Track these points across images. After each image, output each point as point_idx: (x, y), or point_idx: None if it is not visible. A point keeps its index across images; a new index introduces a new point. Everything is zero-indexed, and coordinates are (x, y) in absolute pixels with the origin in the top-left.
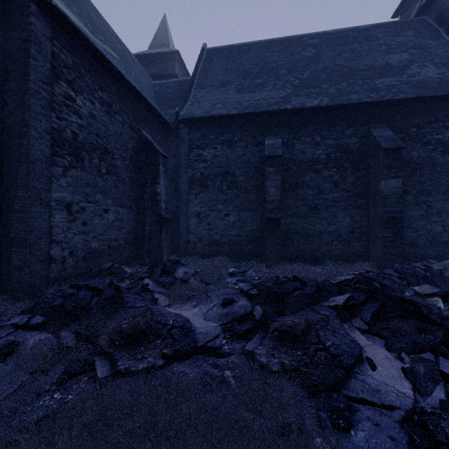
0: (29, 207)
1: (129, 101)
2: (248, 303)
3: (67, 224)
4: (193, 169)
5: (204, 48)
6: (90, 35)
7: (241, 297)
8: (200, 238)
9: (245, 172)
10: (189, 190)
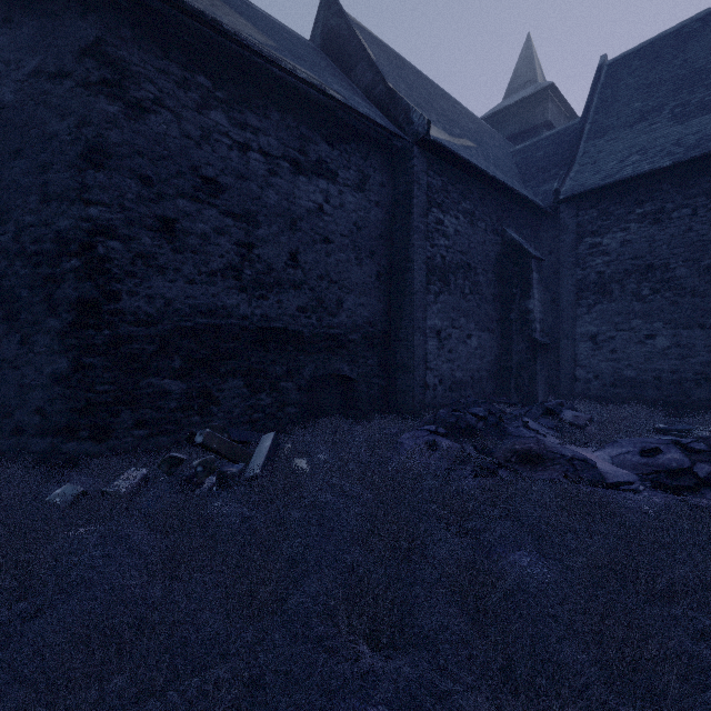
0: (412, 335)
1: (491, 199)
2: (685, 456)
3: (437, 351)
4: (584, 268)
5: (602, 65)
6: (450, 139)
7: (673, 448)
8: (597, 374)
9: (691, 260)
10: (577, 301)
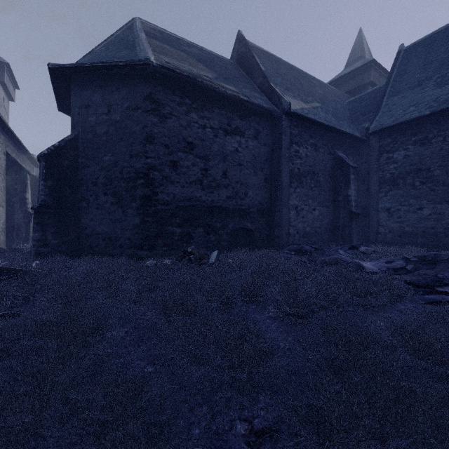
0: (282, 209)
1: (328, 136)
2: (404, 262)
3: (295, 217)
4: (383, 171)
5: (400, 50)
6: (304, 105)
7: (401, 259)
8: (390, 230)
9: (442, 166)
10: (379, 189)
